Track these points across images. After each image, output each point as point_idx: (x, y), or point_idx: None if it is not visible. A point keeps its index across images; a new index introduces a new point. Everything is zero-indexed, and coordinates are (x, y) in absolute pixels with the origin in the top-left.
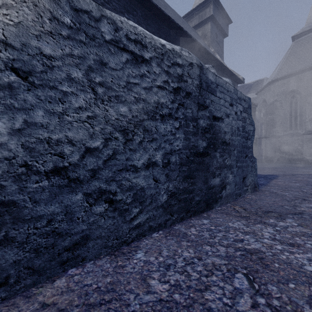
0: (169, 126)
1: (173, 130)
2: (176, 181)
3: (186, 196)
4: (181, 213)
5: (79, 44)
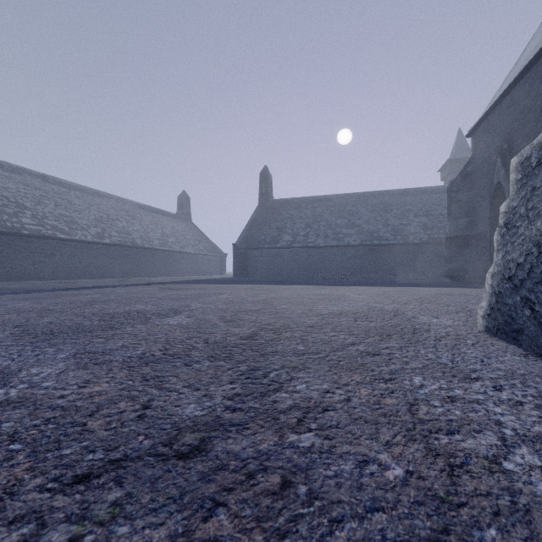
0: None
1: None
2: None
3: None
4: None
5: (524, 186)
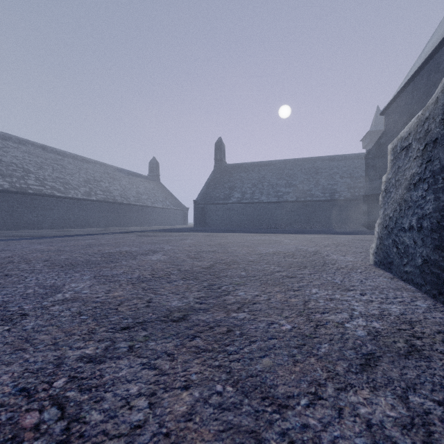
0: (420, 191)
1: (424, 193)
2: (429, 249)
3: (438, 272)
4: (433, 289)
5: (394, 165)
